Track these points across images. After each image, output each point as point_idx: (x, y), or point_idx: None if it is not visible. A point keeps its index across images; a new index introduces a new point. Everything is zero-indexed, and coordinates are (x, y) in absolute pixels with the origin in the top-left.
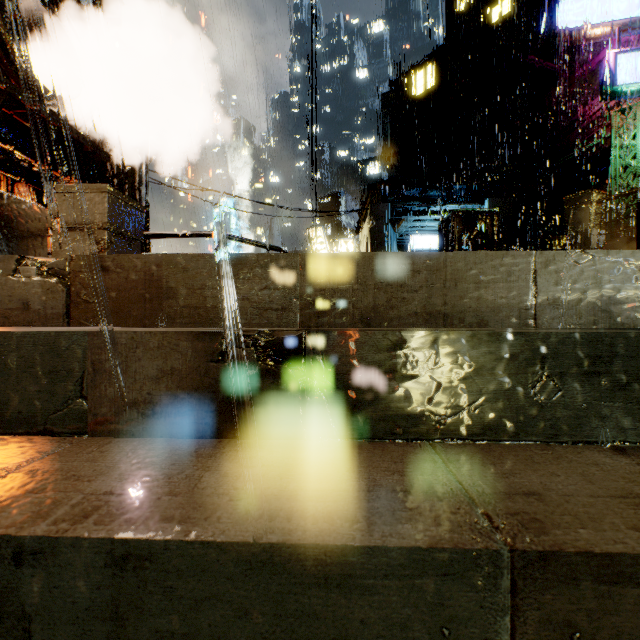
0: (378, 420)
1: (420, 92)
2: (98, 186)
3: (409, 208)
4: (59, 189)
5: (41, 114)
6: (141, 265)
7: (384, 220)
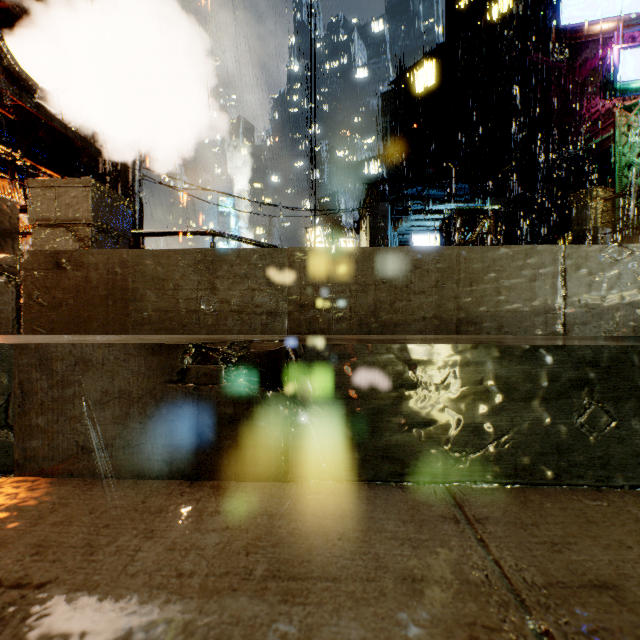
0: (381, 457)
1: (420, 90)
2: (81, 180)
3: (409, 207)
4: (40, 183)
5: (26, 106)
6: (103, 262)
7: (384, 219)
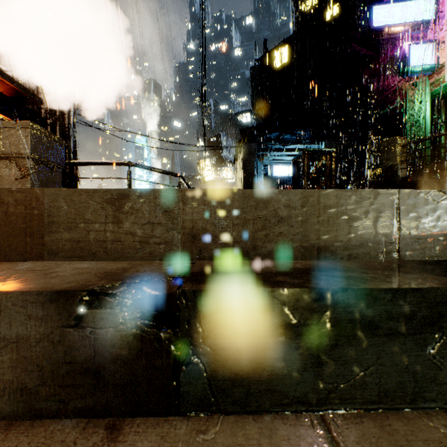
0: (263, 390)
1: (278, 66)
2: (22, 123)
3: (270, 146)
4: None
5: None
6: (21, 199)
7: (253, 155)
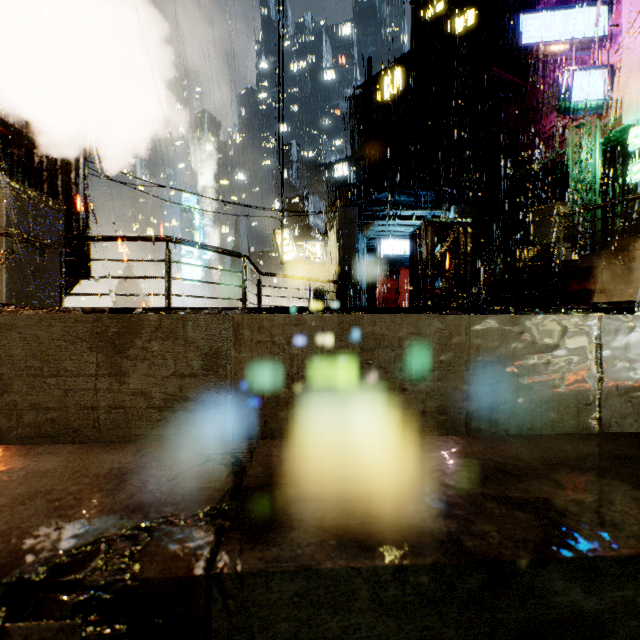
0: None
1: (387, 96)
2: None
3: (377, 212)
4: None
5: None
6: None
7: (352, 224)
